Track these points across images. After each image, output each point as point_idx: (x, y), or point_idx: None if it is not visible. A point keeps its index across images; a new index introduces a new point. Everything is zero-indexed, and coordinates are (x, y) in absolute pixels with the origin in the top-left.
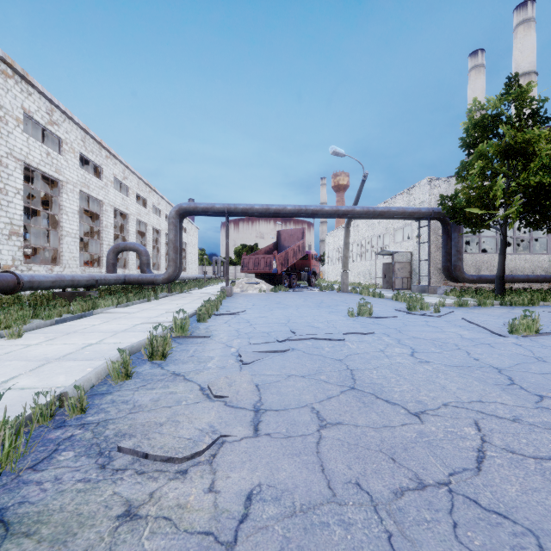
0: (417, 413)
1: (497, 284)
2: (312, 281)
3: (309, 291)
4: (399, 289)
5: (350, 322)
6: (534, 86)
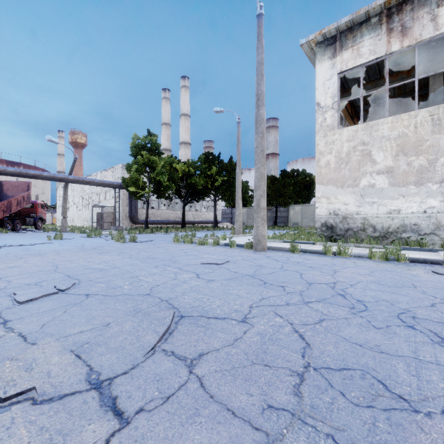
0: (42, 251)
1: (145, 224)
2: (38, 225)
3: (33, 232)
4: (106, 229)
5: (46, 241)
6: (156, 138)
